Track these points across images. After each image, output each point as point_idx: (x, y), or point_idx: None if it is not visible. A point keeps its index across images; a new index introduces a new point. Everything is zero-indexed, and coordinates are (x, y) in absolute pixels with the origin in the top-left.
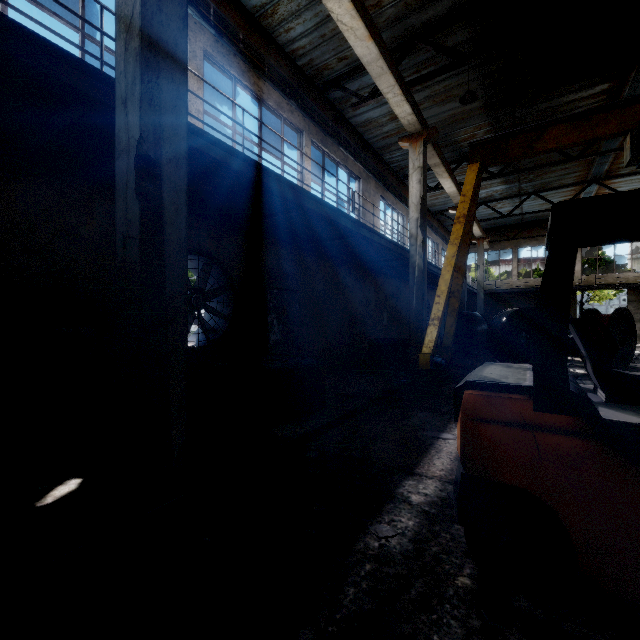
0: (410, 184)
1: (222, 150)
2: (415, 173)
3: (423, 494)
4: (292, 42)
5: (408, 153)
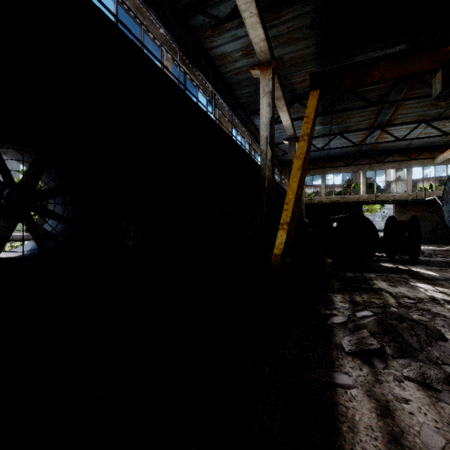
0: (261, 106)
1: None
2: (265, 97)
3: None
4: None
5: (254, 91)
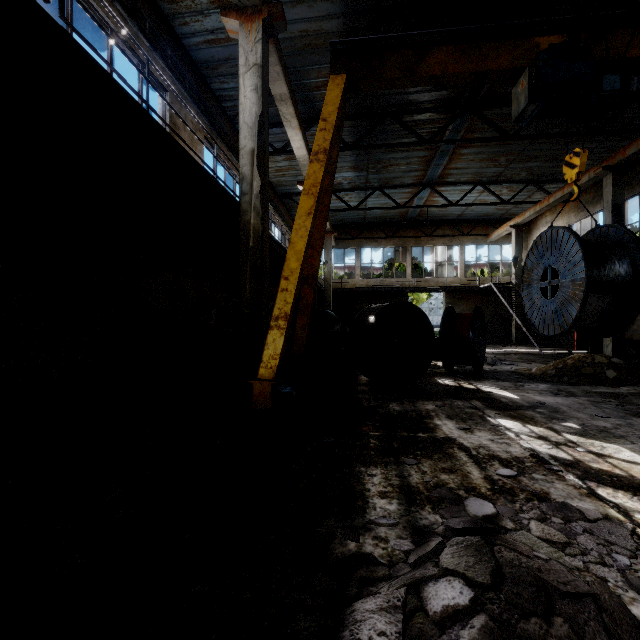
0: (241, 90)
1: None
2: (249, 73)
3: None
4: None
5: None
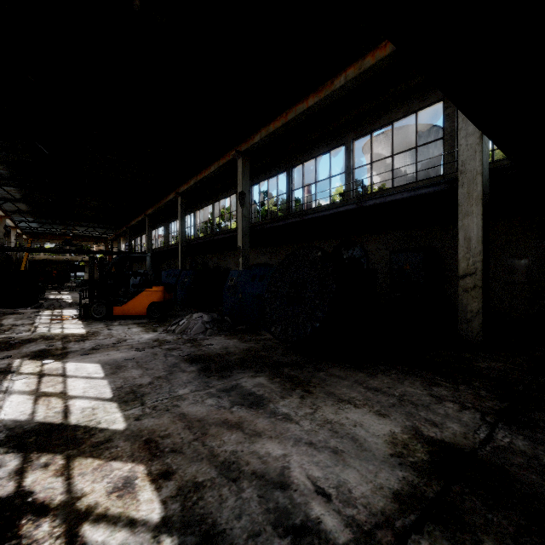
0: (12, 239)
1: None
2: (14, 236)
3: None
4: None
5: None
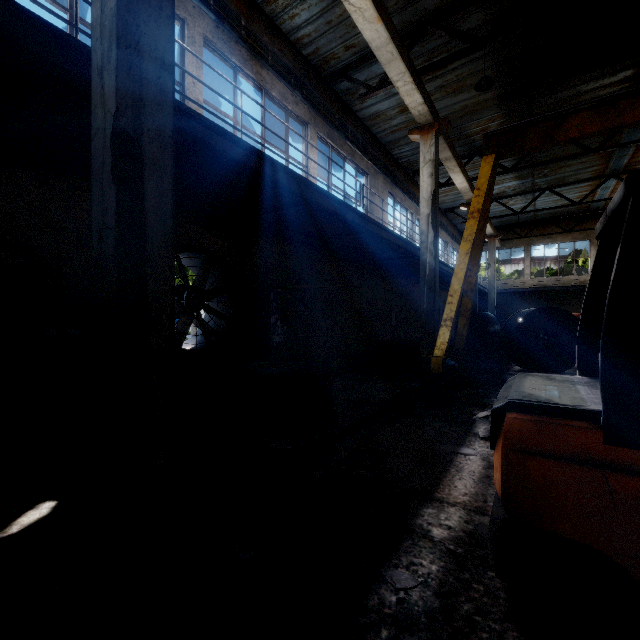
0: (421, 178)
1: (218, 135)
2: (426, 167)
3: (446, 527)
4: (297, 30)
5: (417, 148)
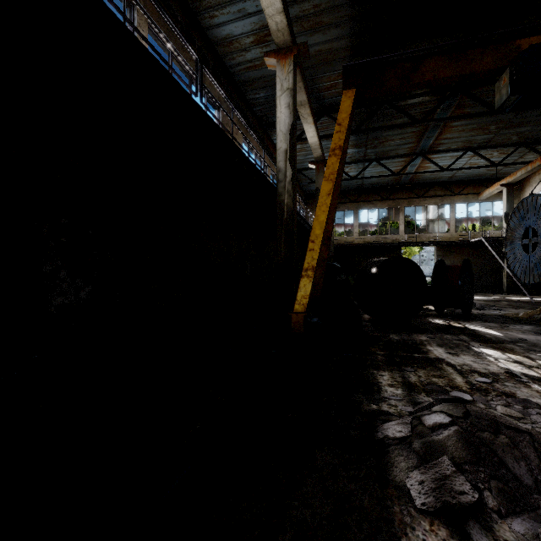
0: (278, 108)
1: None
2: (284, 95)
3: None
4: None
5: (272, 95)
